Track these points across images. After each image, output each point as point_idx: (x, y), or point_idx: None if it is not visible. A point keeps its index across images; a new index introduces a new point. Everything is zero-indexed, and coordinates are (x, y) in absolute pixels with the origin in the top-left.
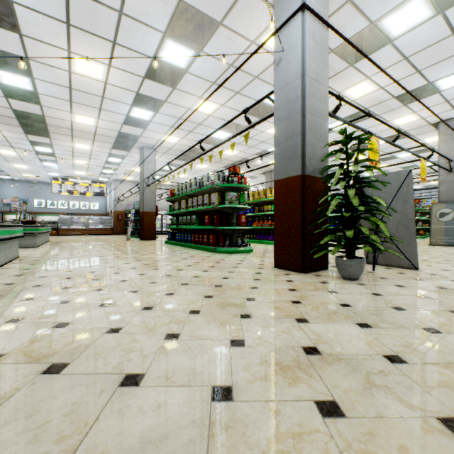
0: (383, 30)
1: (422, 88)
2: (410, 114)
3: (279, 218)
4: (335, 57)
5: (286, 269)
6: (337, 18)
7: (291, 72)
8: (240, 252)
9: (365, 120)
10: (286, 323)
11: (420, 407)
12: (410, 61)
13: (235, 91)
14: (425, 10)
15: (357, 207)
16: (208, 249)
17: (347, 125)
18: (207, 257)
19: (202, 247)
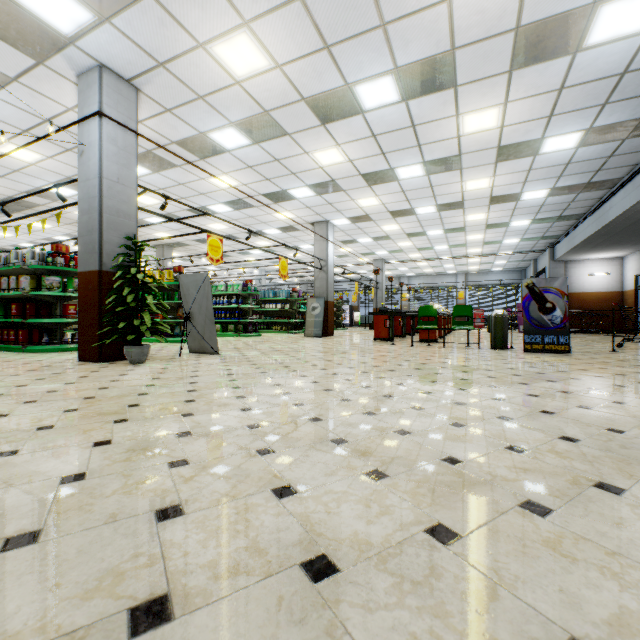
0: (215, 141)
1: (281, 193)
2: (286, 212)
3: (83, 310)
4: (180, 148)
5: (88, 361)
6: (164, 119)
7: (91, 169)
8: (64, 351)
9: (247, 209)
10: (3, 388)
11: (25, 400)
12: (256, 170)
13: (65, 147)
14: (243, 138)
15: (131, 303)
16: (16, 349)
17: (231, 210)
18: (2, 357)
19: (7, 347)
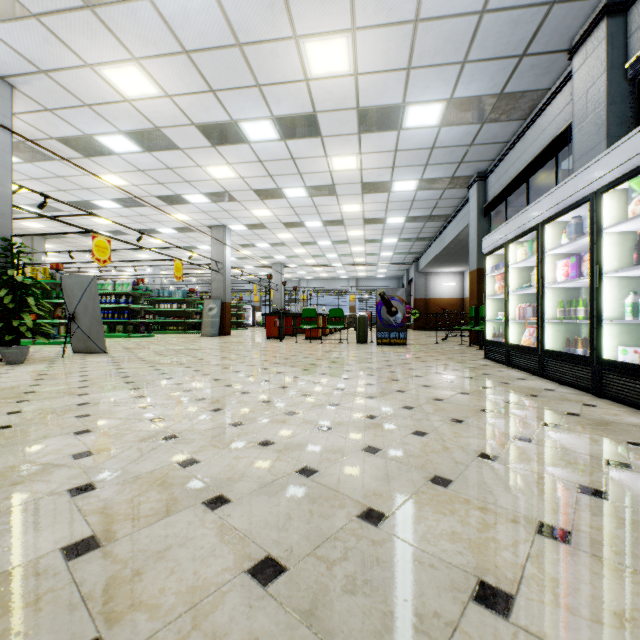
0: (103, 143)
1: (175, 196)
2: (181, 214)
3: None
4: (61, 144)
5: None
6: (43, 116)
7: None
8: None
9: (139, 208)
10: None
11: None
12: (147, 174)
13: None
14: (133, 145)
15: (9, 305)
16: None
17: (120, 206)
18: None
19: None
